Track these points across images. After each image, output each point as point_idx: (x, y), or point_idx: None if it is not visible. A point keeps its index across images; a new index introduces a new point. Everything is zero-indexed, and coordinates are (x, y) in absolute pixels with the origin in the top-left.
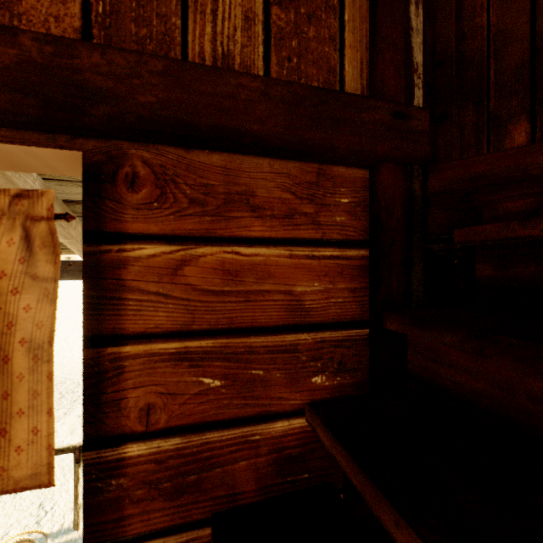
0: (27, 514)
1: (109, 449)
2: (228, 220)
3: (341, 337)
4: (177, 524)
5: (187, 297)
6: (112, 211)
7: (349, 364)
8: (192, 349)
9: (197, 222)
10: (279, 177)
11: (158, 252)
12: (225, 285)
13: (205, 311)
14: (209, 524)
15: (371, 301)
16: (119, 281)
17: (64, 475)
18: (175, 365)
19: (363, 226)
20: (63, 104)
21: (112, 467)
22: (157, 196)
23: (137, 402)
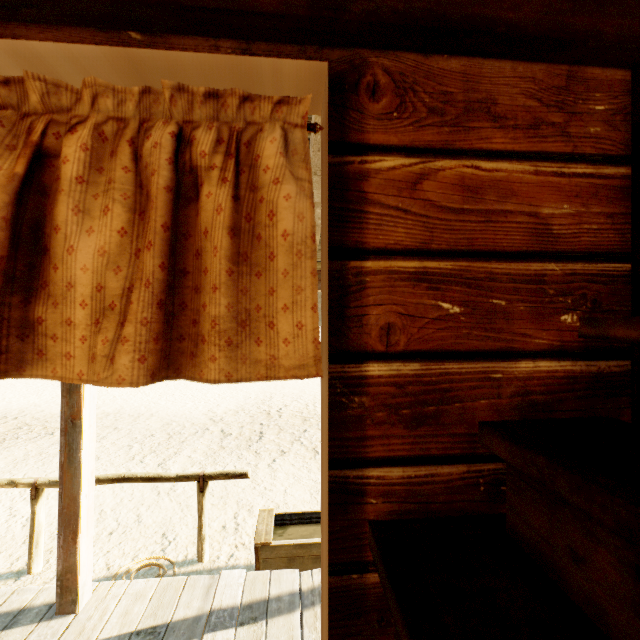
0: (152, 541)
1: (351, 365)
2: (467, 131)
3: (595, 271)
4: (416, 456)
5: (425, 214)
6: (354, 122)
7: (605, 304)
8: (430, 270)
9: (435, 134)
10: (523, 82)
11: (397, 165)
12: (464, 203)
13: (444, 230)
14: (448, 463)
15: (634, 229)
16: (361, 193)
17: (182, 510)
18: (413, 285)
19: (623, 139)
20: (326, 3)
21: (354, 384)
22: (396, 106)
23: (378, 321)
